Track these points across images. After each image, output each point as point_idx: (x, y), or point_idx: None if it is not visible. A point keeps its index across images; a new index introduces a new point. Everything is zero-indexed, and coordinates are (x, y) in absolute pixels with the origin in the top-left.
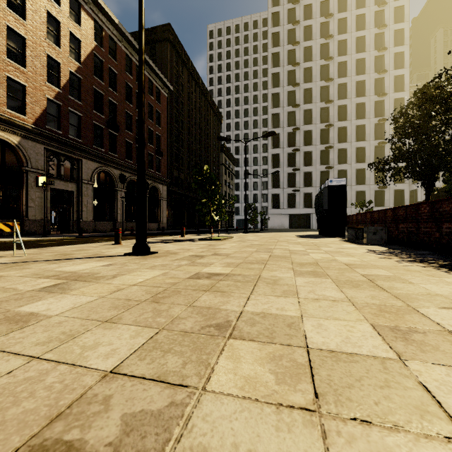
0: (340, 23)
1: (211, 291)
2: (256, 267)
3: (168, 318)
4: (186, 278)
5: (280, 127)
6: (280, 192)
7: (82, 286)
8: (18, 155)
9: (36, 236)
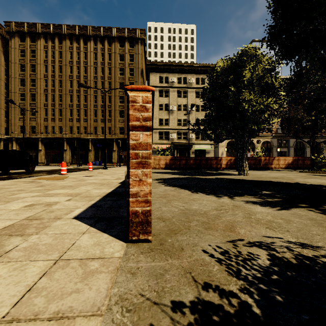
0: None
1: None
2: None
3: None
4: None
5: None
6: None
7: None
8: (270, 143)
9: None
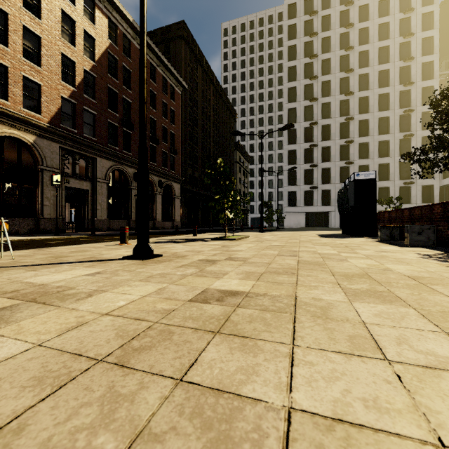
0: (361, 10)
1: (224, 333)
2: (285, 280)
3: (123, 437)
4: (187, 301)
5: (296, 122)
6: (297, 189)
7: (30, 314)
8: (33, 153)
9: (49, 235)
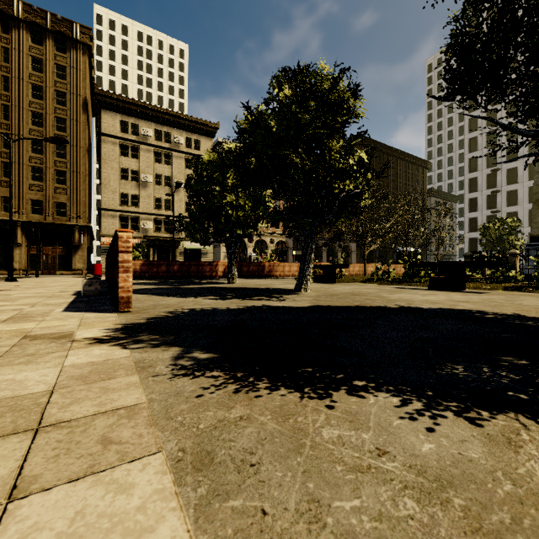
0: None
1: None
2: None
3: None
4: None
5: (477, 170)
6: (478, 236)
7: None
8: (285, 244)
9: None
